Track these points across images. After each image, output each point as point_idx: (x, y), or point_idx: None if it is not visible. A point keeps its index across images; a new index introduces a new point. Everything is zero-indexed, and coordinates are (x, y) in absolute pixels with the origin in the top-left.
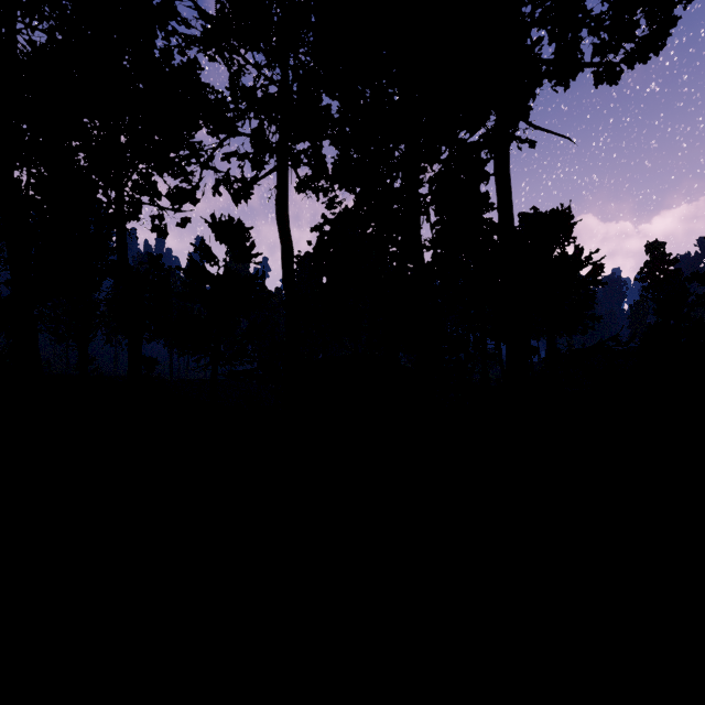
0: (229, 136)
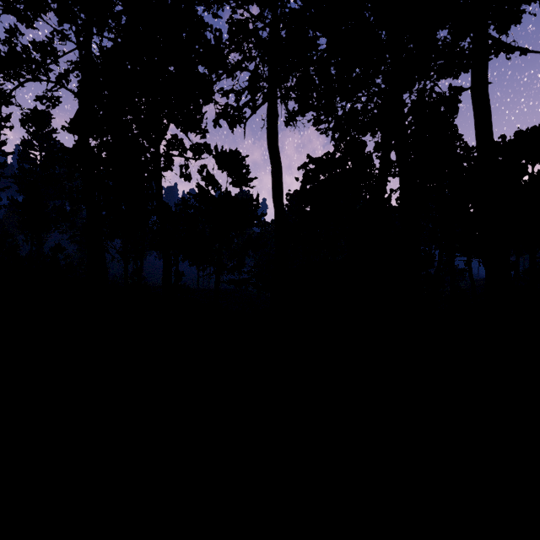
0: (226, 70)
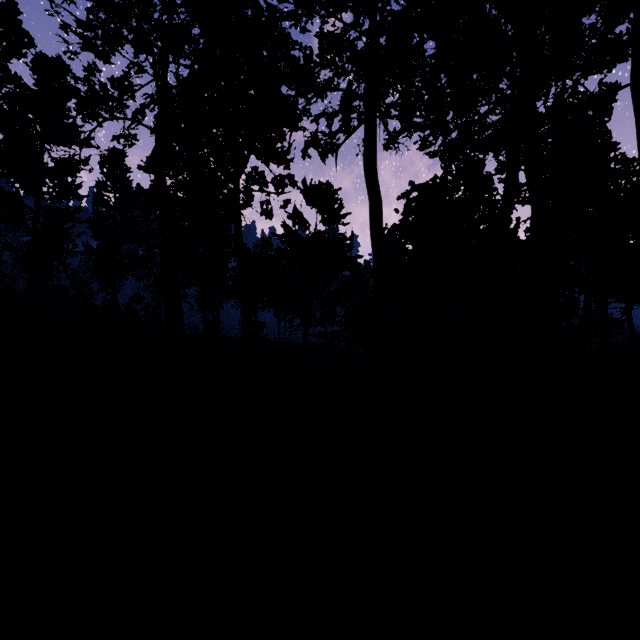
0: (317, 93)
